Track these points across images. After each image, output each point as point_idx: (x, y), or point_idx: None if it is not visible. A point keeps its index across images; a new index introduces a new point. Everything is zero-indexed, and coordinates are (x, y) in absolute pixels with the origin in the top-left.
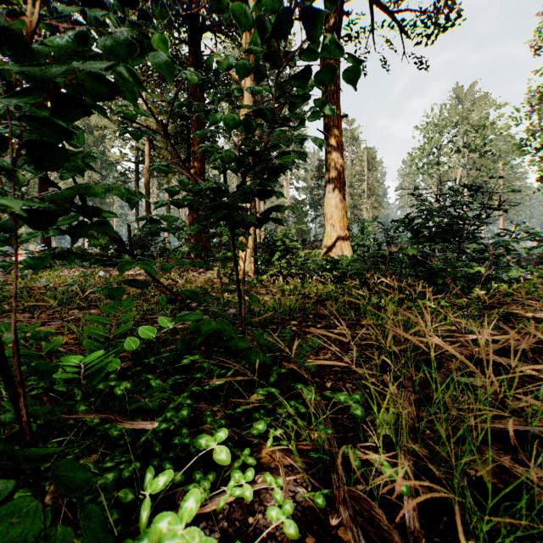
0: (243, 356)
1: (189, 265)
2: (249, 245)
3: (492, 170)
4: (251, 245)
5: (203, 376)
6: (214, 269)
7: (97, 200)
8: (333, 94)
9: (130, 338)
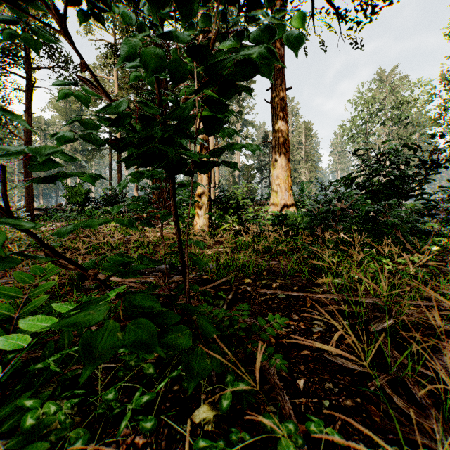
0: (182, 361)
1: (102, 224)
2: (204, 202)
3: (411, 140)
4: (206, 202)
5: (125, 384)
6: (172, 224)
7: (77, 165)
8: (279, 69)
9: (7, 336)
